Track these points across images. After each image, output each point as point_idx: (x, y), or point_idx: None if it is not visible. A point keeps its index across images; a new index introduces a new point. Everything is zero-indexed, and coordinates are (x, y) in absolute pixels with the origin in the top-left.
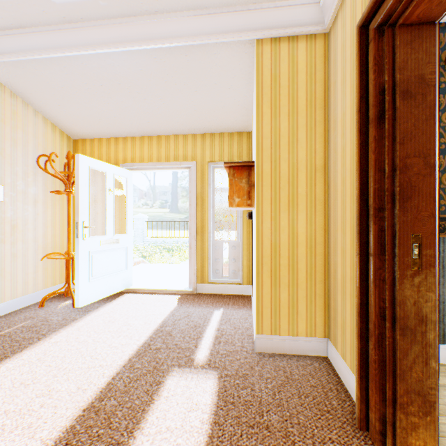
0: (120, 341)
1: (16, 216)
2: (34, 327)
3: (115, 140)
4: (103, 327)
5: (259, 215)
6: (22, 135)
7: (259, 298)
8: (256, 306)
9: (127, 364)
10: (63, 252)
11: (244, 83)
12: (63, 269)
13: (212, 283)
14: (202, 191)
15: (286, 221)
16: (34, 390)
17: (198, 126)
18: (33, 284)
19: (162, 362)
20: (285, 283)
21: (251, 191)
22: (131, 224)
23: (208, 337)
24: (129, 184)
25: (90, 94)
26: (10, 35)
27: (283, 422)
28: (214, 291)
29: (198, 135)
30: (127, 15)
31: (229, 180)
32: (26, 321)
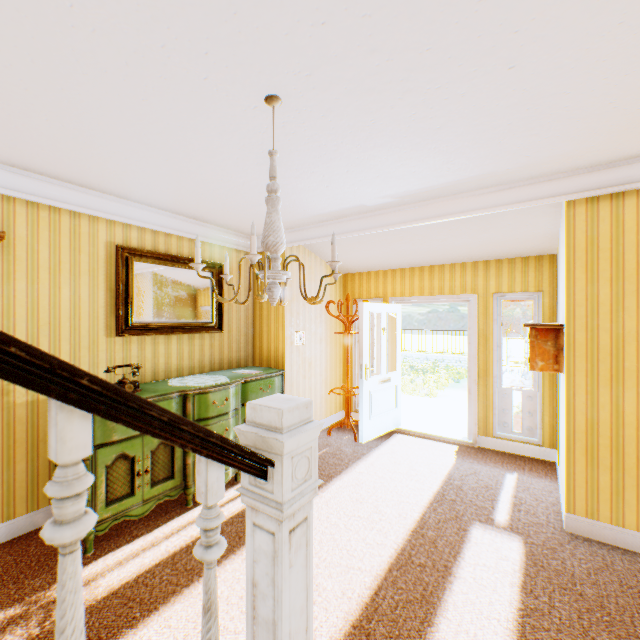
0: (414, 484)
1: (311, 355)
2: (335, 454)
3: (383, 273)
4: (392, 467)
5: (569, 387)
6: (314, 284)
7: (569, 475)
8: (566, 483)
9: (429, 506)
10: (336, 384)
11: (546, 220)
12: (336, 400)
13: (498, 438)
14: (484, 328)
15: (606, 397)
16: (368, 507)
17: (481, 255)
18: (319, 413)
19: (461, 513)
20: (605, 466)
21: (559, 355)
22: (399, 361)
23: (504, 502)
24: (398, 318)
25: (372, 245)
26: (326, 225)
27: (598, 597)
28: (500, 448)
29: (479, 263)
30: (424, 200)
31: (530, 341)
32: (325, 447)
